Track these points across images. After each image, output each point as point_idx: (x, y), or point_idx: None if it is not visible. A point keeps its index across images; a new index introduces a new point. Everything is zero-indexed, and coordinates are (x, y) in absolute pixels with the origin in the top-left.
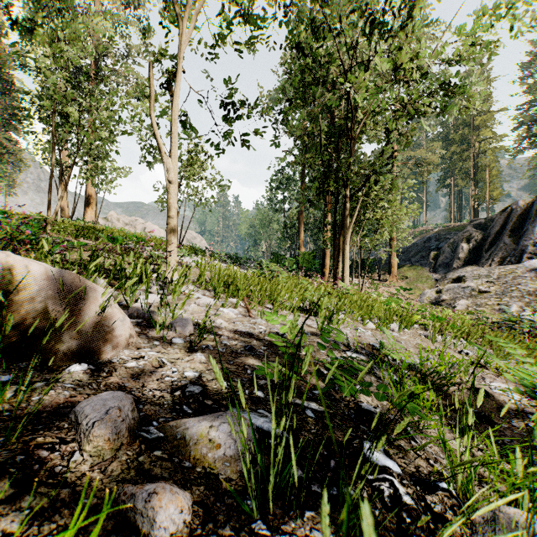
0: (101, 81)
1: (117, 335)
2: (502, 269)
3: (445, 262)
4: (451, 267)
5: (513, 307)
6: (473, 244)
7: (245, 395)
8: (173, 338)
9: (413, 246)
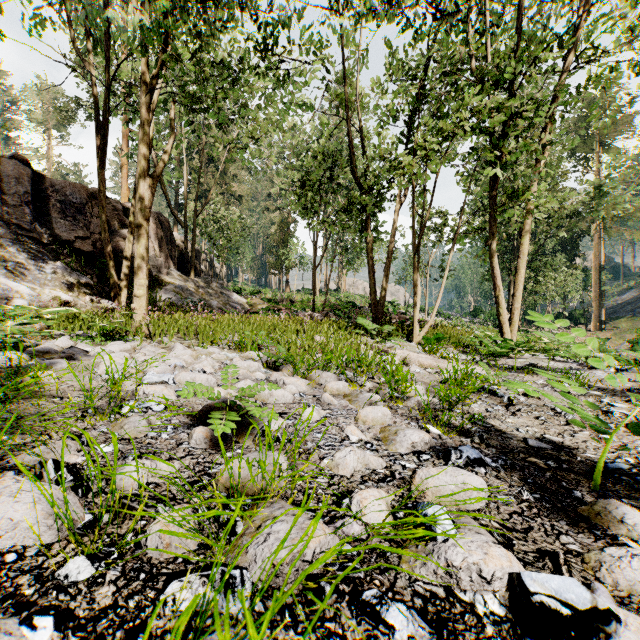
0: None
1: None
2: None
3: None
4: None
5: None
6: None
7: None
8: None
9: None
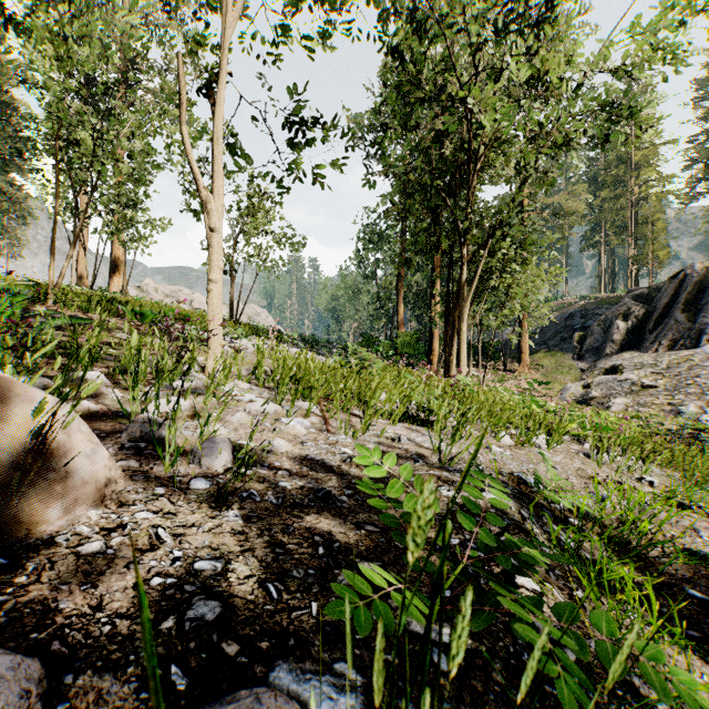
0: (132, 104)
1: (76, 484)
2: (673, 356)
3: (594, 346)
4: (603, 353)
5: (689, 408)
6: (633, 322)
7: (310, 618)
8: (192, 479)
9: (550, 324)
